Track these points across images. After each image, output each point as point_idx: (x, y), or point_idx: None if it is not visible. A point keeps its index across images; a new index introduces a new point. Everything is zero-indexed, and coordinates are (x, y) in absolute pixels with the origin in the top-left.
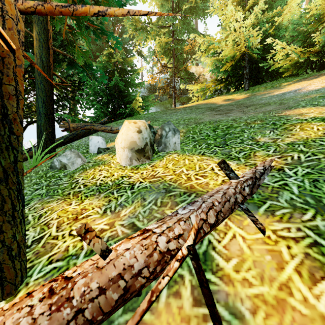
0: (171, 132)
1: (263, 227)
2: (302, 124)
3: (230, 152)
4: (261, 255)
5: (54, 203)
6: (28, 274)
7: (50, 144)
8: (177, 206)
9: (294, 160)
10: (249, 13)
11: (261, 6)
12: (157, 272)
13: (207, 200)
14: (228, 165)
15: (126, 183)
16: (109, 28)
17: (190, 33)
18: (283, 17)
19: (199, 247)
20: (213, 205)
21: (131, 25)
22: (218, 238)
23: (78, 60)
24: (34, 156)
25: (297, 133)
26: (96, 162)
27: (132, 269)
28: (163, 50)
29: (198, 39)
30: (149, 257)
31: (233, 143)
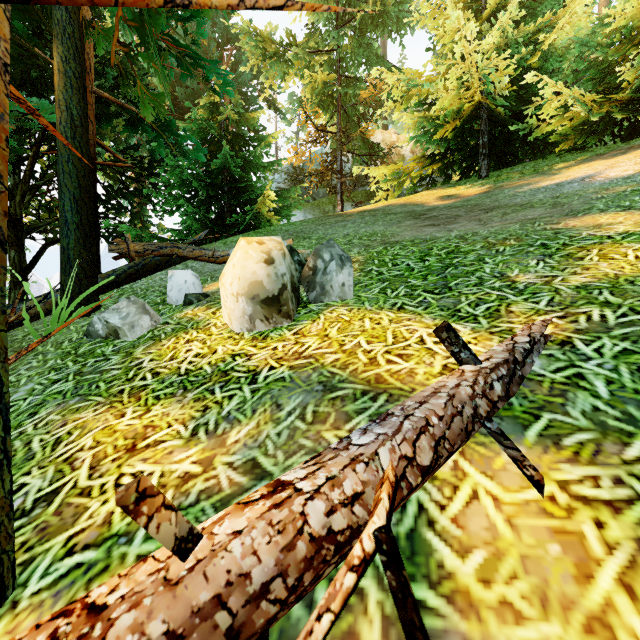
0: (336, 263)
1: (539, 475)
2: (603, 246)
3: (458, 304)
4: (539, 543)
5: (88, 413)
6: (20, 580)
7: (87, 287)
8: (348, 422)
9: (594, 322)
10: (489, 25)
11: (514, 10)
12: (305, 586)
13: (414, 413)
14: (456, 335)
15: (240, 369)
16: (211, 53)
17: (372, 65)
18: (557, 32)
19: (399, 519)
20: (426, 424)
21: (254, 48)
22: (439, 499)
23: (144, 113)
24: (54, 310)
25: (595, 265)
26: (181, 323)
27: (247, 583)
28: (319, 98)
29: (388, 77)
30: (287, 551)
31: (462, 286)
